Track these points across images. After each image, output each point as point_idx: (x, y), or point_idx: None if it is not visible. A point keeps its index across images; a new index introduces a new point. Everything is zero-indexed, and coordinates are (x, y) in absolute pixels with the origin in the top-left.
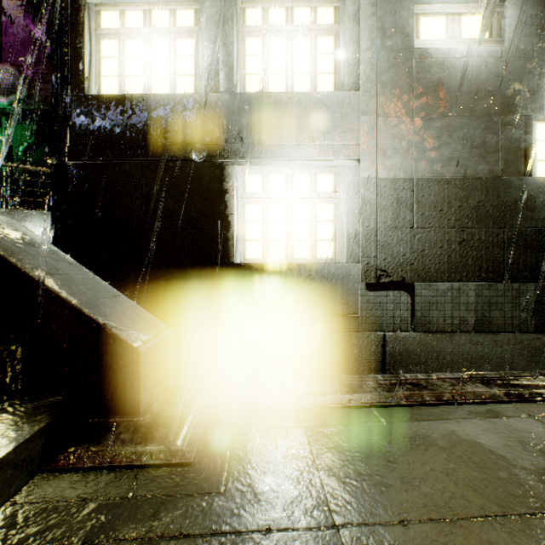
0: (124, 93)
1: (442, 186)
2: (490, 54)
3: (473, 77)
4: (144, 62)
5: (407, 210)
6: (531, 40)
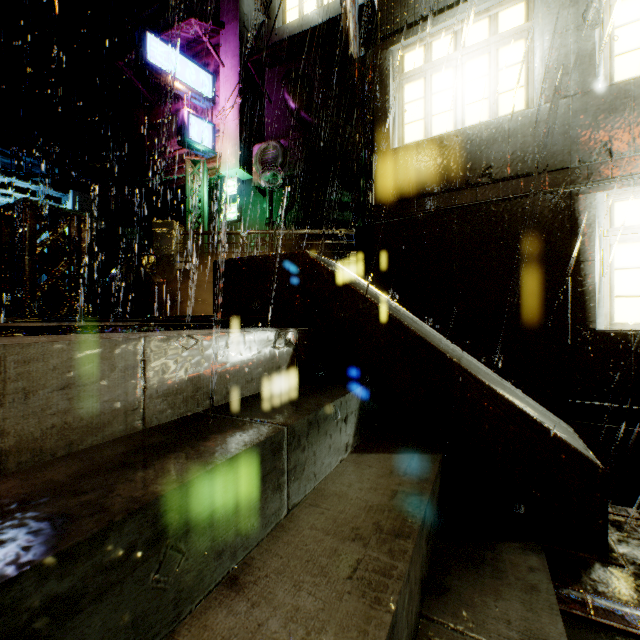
0: (430, 135)
1: None
2: None
3: None
4: (454, 93)
5: None
6: None
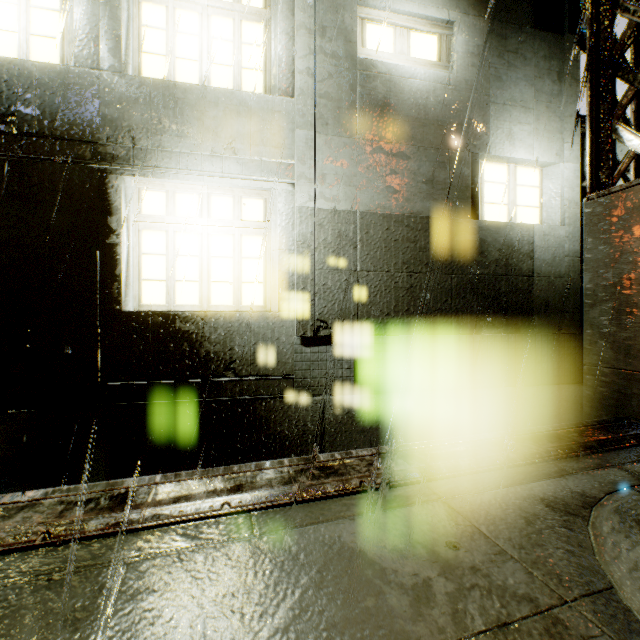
0: None
1: (389, 224)
2: (439, 80)
3: (422, 102)
4: None
5: (350, 249)
6: (478, 72)
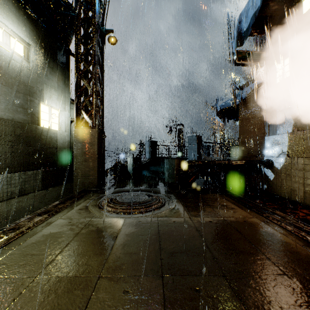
0: None
1: (2, 122)
2: (25, 66)
3: (18, 72)
4: None
5: None
6: (40, 70)
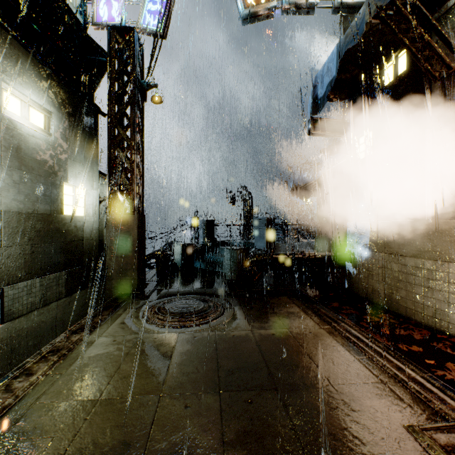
0: None
1: (21, 217)
2: (47, 141)
3: (39, 151)
4: None
5: None
6: (64, 142)
